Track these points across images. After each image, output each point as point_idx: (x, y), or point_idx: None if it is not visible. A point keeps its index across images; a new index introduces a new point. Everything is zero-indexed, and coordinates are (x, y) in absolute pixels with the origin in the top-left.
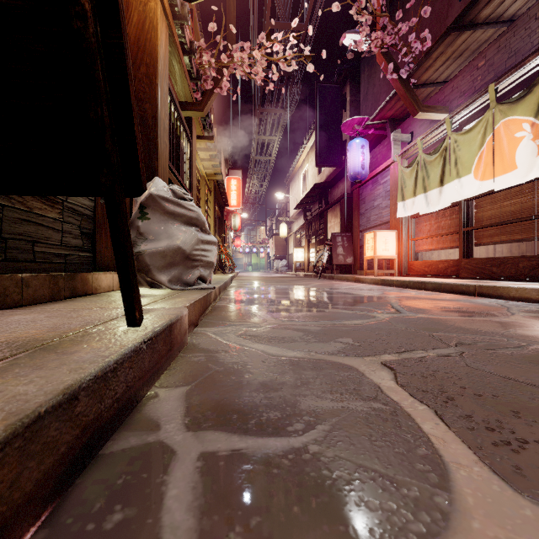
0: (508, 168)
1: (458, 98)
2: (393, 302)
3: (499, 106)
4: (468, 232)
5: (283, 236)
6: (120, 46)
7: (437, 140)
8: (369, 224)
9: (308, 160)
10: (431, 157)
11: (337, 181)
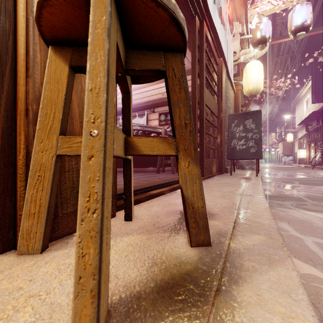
0: None
1: None
2: None
3: None
4: None
5: (289, 141)
6: None
7: None
8: None
9: (309, 92)
10: None
11: None
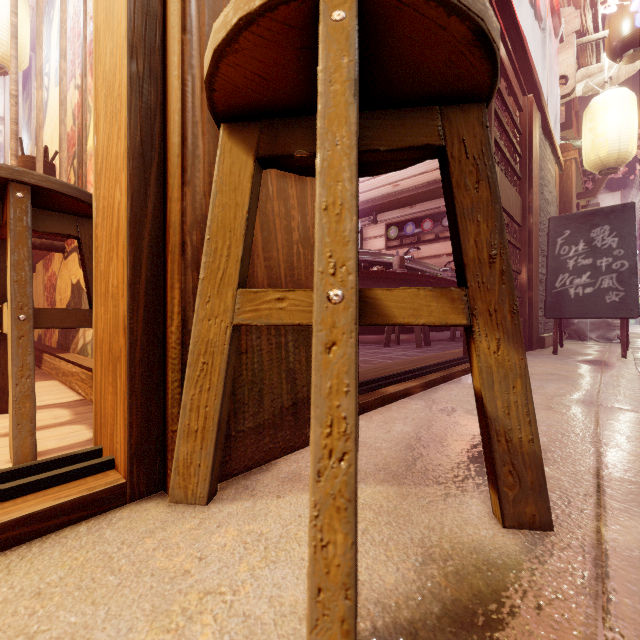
0: None
1: None
2: None
3: None
4: None
5: None
6: None
7: None
8: None
9: None
10: None
11: None
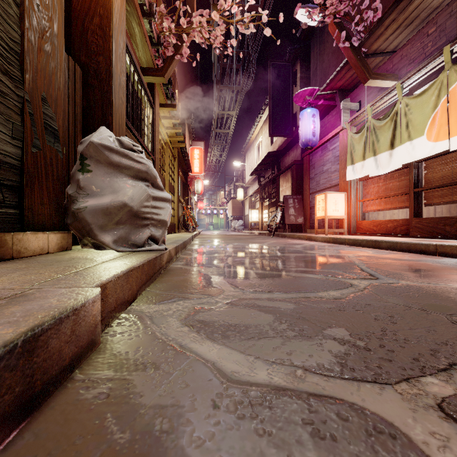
0: None
1: (407, 66)
2: (358, 263)
3: (455, 67)
4: (418, 193)
5: (240, 199)
6: None
7: (386, 106)
8: (318, 187)
9: (262, 132)
10: (381, 122)
11: (288, 150)
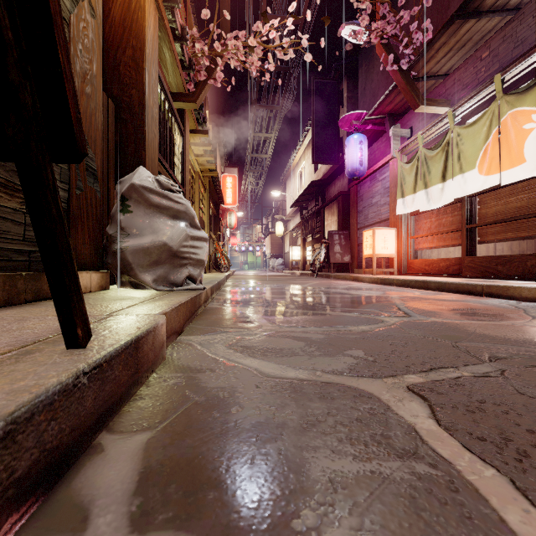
0: (515, 162)
1: (460, 91)
2: (398, 303)
3: (506, 97)
4: (471, 230)
5: (279, 234)
6: None
7: (438, 134)
8: (367, 222)
9: (304, 158)
10: (432, 152)
11: (334, 179)
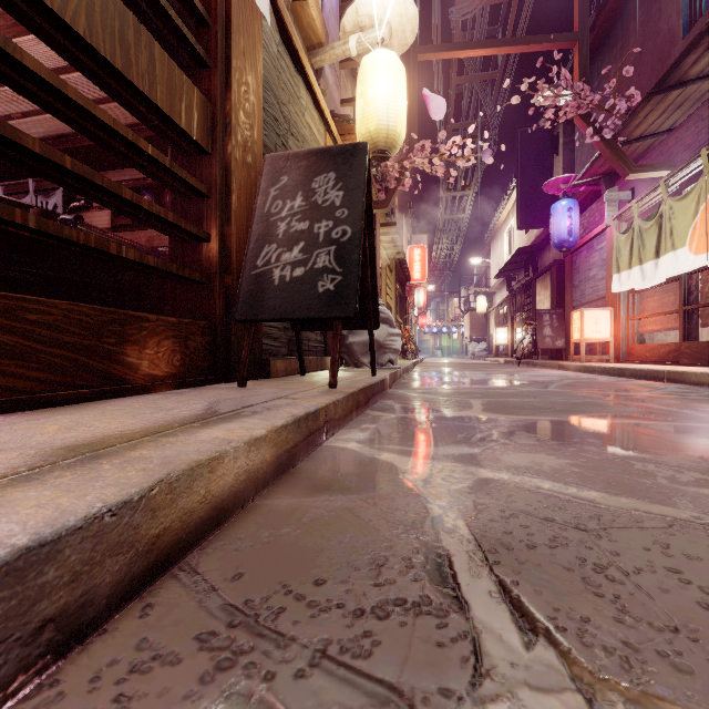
0: None
1: (682, 153)
2: (556, 384)
3: None
4: (691, 311)
5: (481, 312)
6: (376, 287)
7: (659, 201)
8: (583, 299)
9: (513, 214)
10: (647, 224)
11: (548, 242)
